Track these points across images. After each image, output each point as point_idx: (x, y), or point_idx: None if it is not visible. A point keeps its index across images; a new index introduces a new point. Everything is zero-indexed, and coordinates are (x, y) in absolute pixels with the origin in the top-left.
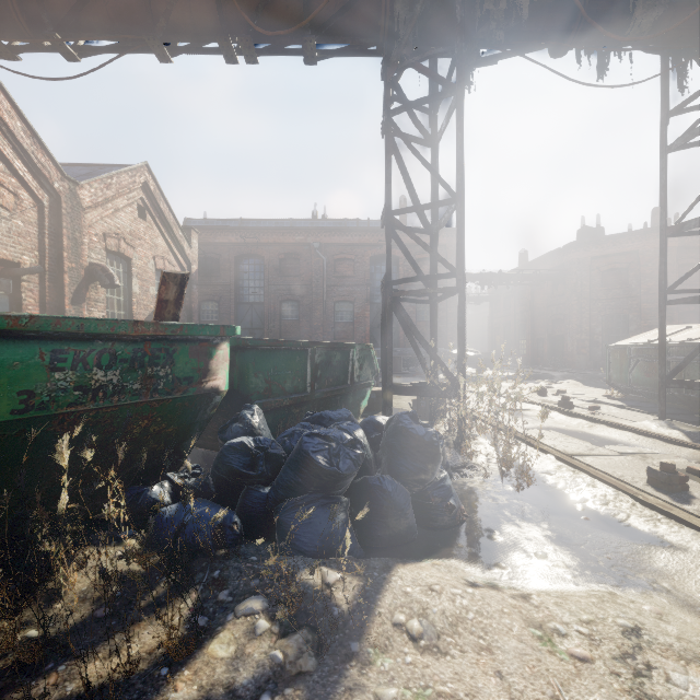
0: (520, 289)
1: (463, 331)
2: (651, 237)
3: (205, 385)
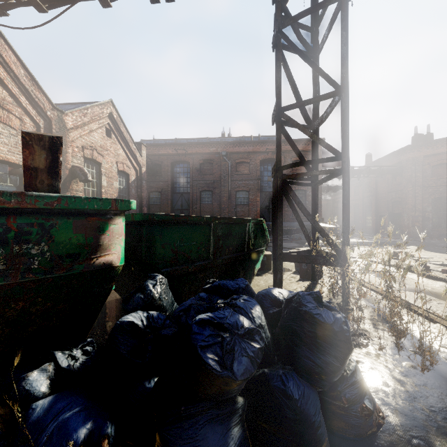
0: (366, 180)
1: (347, 207)
2: None
3: (95, 261)
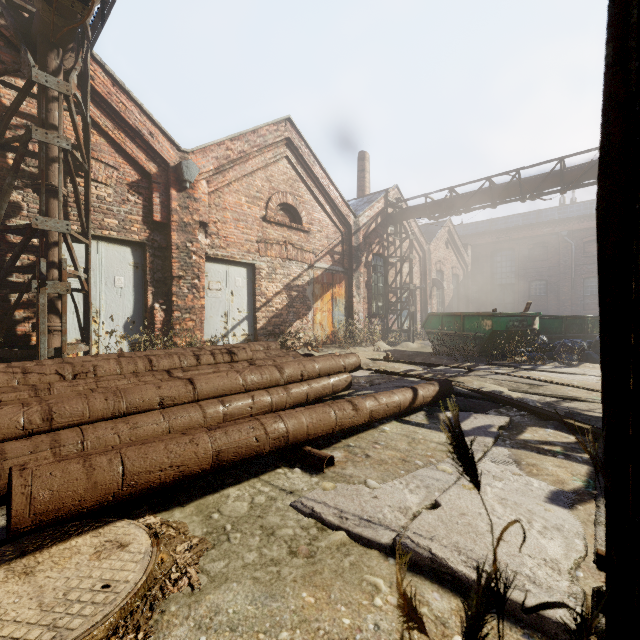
0: None
1: None
2: None
3: (533, 327)
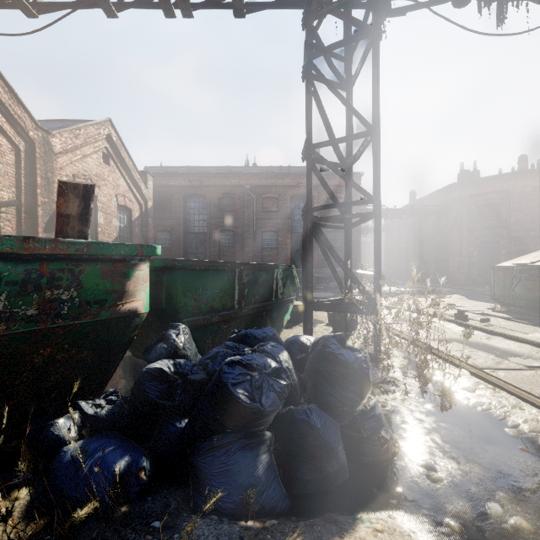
0: (410, 221)
1: (378, 253)
2: (519, 178)
3: (120, 308)
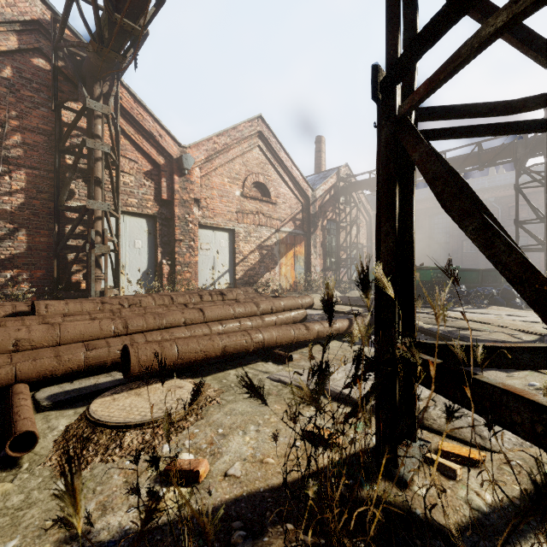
0: None
1: None
2: None
3: None
